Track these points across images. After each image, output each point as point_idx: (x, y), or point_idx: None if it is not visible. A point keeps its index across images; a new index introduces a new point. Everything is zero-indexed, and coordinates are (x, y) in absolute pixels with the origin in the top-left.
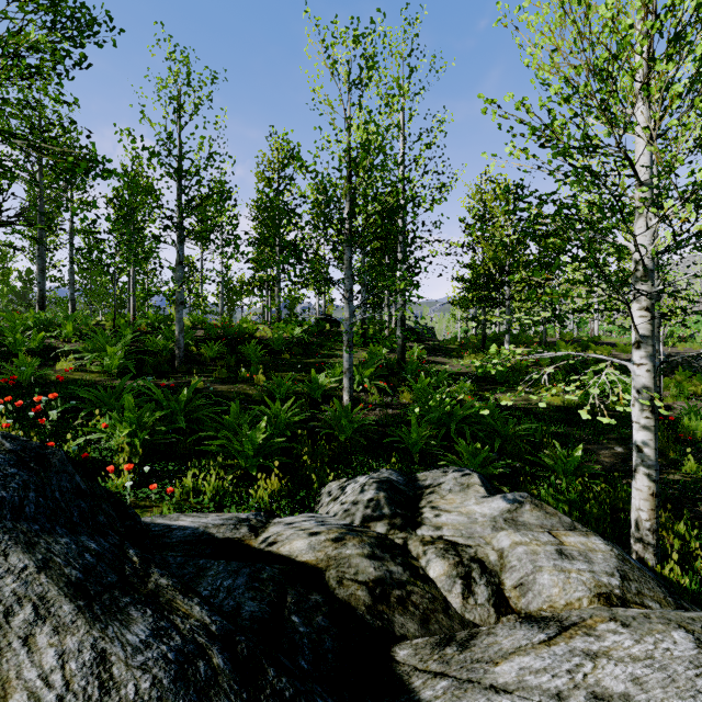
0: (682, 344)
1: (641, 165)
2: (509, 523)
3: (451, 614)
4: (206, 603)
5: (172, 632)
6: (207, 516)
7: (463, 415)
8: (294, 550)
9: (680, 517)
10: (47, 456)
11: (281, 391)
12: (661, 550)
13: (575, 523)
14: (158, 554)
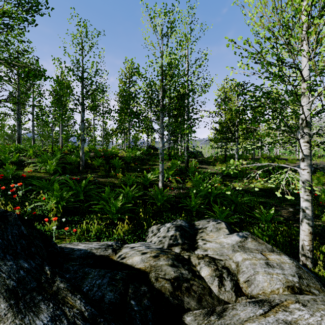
0: (319, 159)
1: (304, 71)
2: (240, 248)
3: (212, 296)
4: (84, 297)
5: (62, 317)
6: (92, 243)
7: (216, 193)
8: (134, 261)
9: (322, 243)
10: (7, 216)
11: (130, 181)
12: (314, 259)
13: (273, 248)
14: (67, 263)
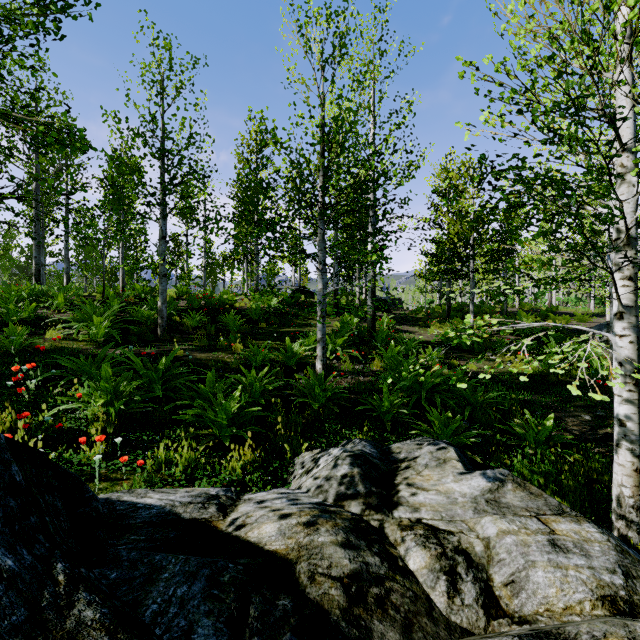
0: None
1: (623, 129)
2: (491, 505)
3: (435, 617)
4: None
5: None
6: (176, 491)
7: (433, 383)
8: (263, 535)
9: None
10: None
11: (257, 359)
12: None
13: (563, 506)
14: (120, 537)
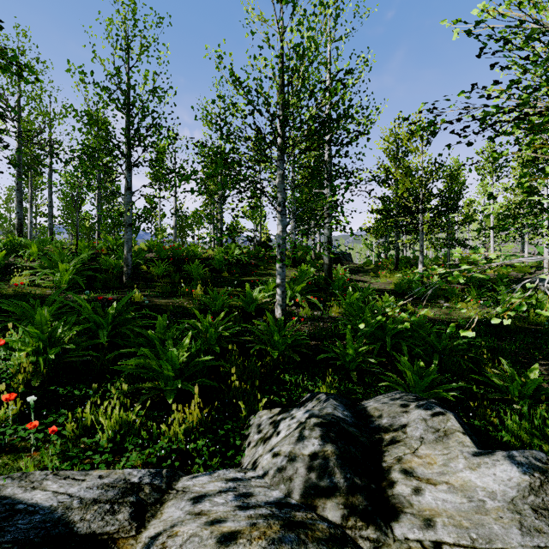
0: None
1: None
2: (545, 518)
3: None
4: None
5: None
6: (85, 476)
7: (398, 329)
8: None
9: None
10: None
11: (216, 304)
12: None
13: None
14: None
